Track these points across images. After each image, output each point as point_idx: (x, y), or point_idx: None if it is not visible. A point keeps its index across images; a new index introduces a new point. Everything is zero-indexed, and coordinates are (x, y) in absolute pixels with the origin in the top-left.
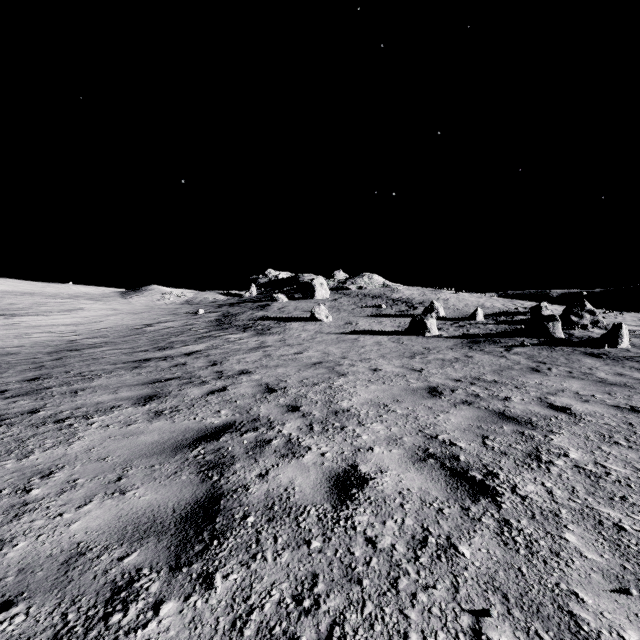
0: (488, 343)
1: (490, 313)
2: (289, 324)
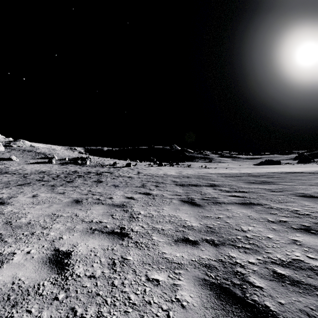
0: (66, 164)
1: (70, 158)
2: (2, 162)
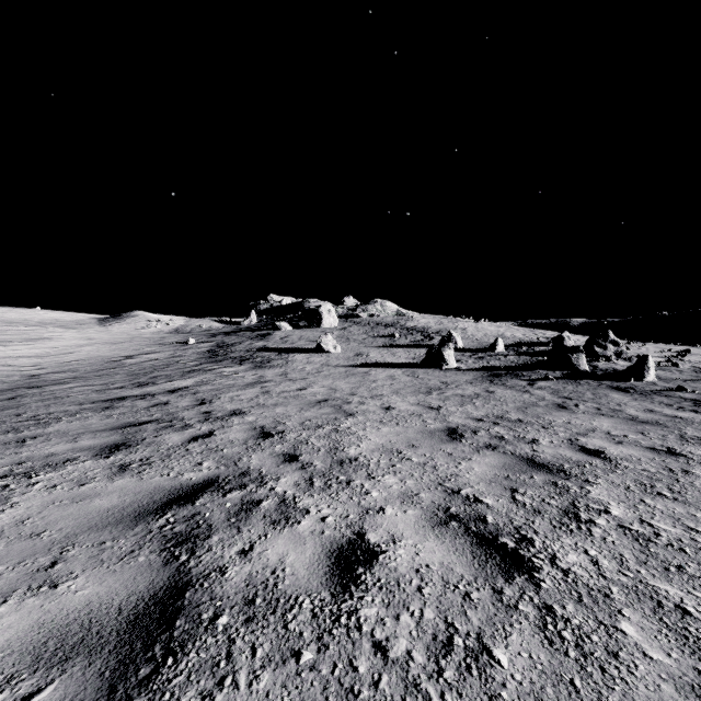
0: (510, 376)
1: (511, 343)
2: (292, 356)
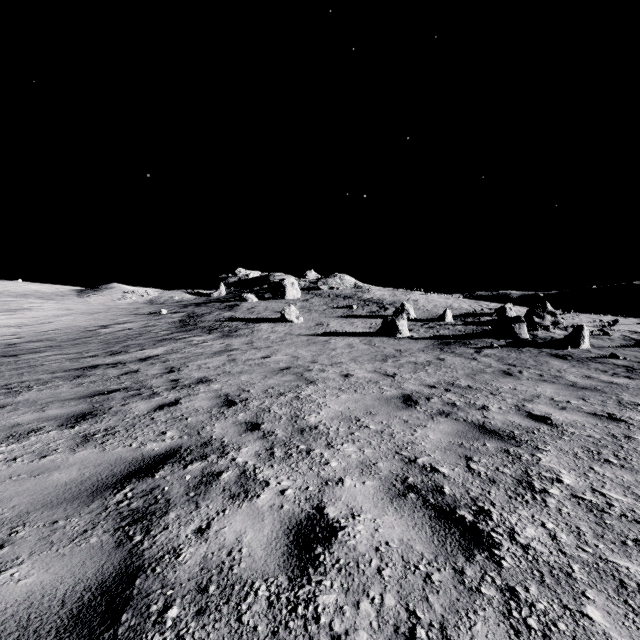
0: (458, 345)
1: (458, 314)
2: (258, 325)
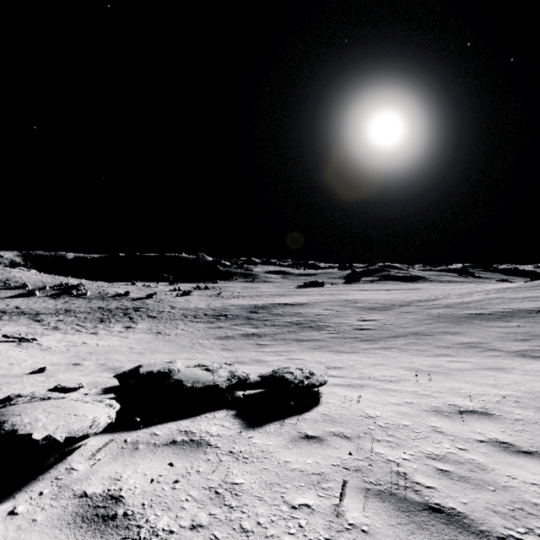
0: (58, 297)
1: (49, 285)
2: None
